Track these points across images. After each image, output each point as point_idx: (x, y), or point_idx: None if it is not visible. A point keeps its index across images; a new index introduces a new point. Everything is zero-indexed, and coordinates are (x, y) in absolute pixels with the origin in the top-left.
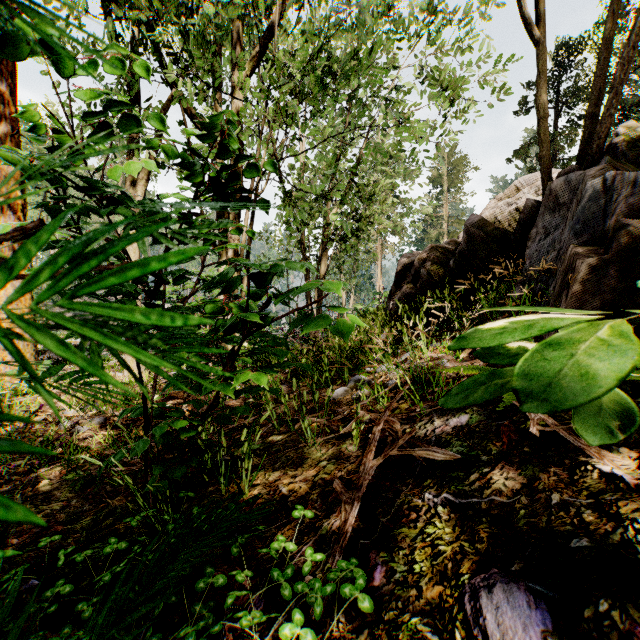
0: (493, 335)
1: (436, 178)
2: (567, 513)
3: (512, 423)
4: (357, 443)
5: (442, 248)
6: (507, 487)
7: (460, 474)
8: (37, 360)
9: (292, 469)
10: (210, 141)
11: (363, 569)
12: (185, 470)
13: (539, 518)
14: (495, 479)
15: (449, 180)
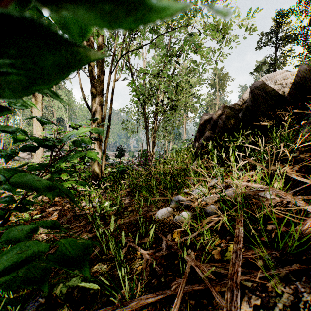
0: None
1: (213, 84)
2: None
3: None
4: None
5: (230, 107)
6: None
7: None
8: None
9: None
10: None
11: None
12: None
13: None
14: None
15: (219, 85)
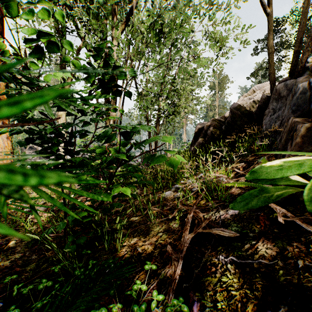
0: (275, 169)
1: (212, 86)
2: (310, 274)
3: (265, 214)
4: (178, 223)
5: (218, 120)
6: (268, 254)
7: (238, 244)
8: None
9: (143, 237)
10: (98, 58)
11: (186, 303)
12: (85, 239)
13: (292, 276)
14: (260, 248)
15: (219, 87)
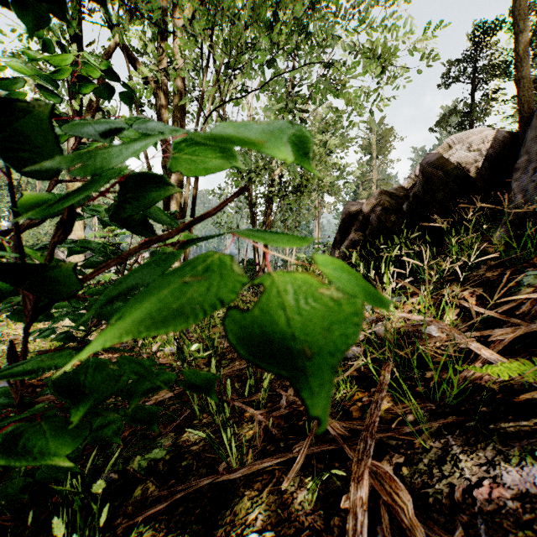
0: None
1: (366, 147)
2: None
3: None
4: (313, 497)
5: (391, 193)
6: None
7: None
8: None
9: None
10: None
11: None
12: None
13: None
14: None
15: (378, 148)
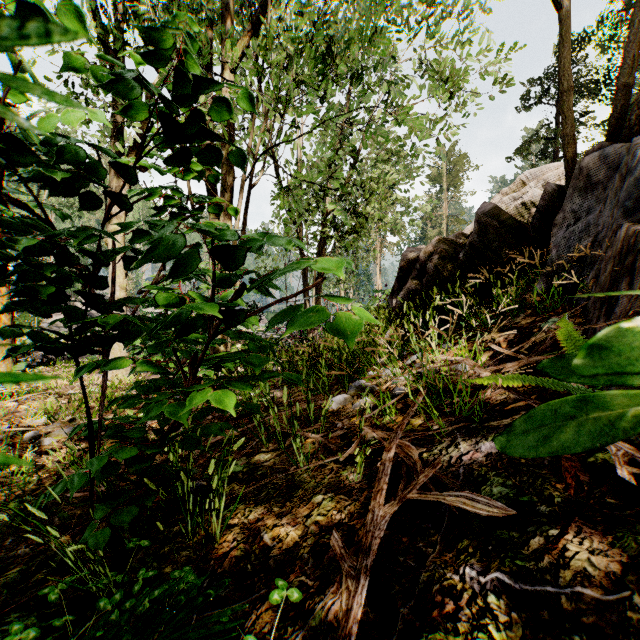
0: None
1: (436, 177)
2: None
3: (575, 455)
4: (361, 472)
5: (449, 241)
6: (597, 568)
7: (513, 535)
8: (16, 362)
9: (279, 504)
10: (160, 67)
11: None
12: (136, 512)
13: None
14: (572, 550)
15: (449, 179)
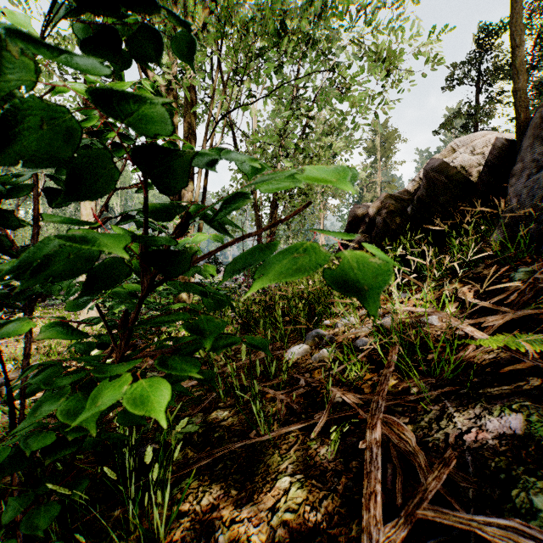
0: None
1: (371, 149)
2: None
3: None
4: (335, 448)
5: (396, 197)
6: None
7: None
8: None
9: (237, 484)
10: None
11: None
12: (57, 510)
13: None
14: None
15: (382, 150)
